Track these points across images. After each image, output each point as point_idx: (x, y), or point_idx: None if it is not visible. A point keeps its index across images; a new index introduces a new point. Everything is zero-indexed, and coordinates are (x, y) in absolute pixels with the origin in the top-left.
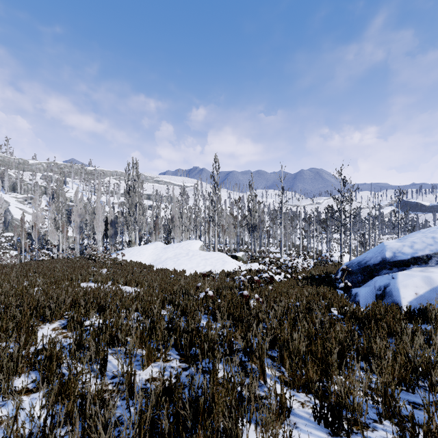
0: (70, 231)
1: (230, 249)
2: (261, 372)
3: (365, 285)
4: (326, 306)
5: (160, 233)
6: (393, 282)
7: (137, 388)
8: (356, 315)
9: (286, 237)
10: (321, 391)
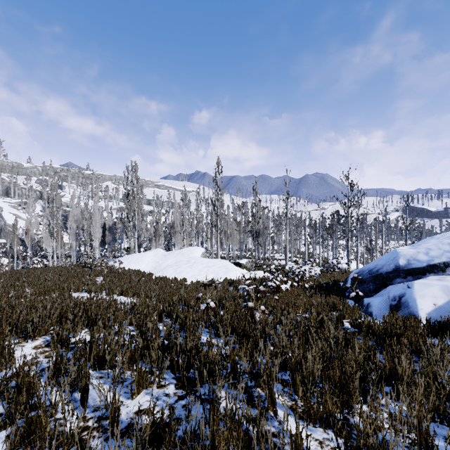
0: (66, 238)
1: (234, 256)
2: (270, 402)
3: (378, 294)
4: (339, 319)
5: (161, 239)
6: (409, 292)
7: (123, 424)
8: (372, 329)
9: (291, 243)
10: (346, 432)
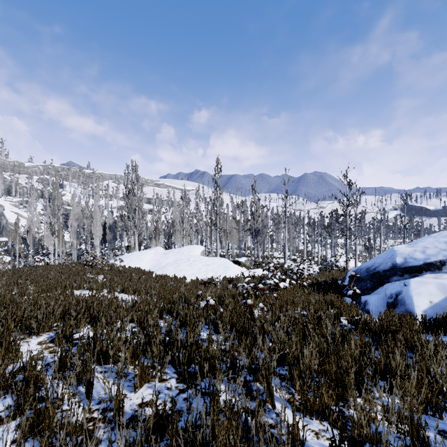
0: (67, 236)
1: (233, 254)
2: (268, 395)
3: (375, 292)
4: (336, 316)
5: (160, 237)
6: (406, 289)
7: (126, 415)
8: (368, 326)
9: (290, 241)
10: (340, 423)
